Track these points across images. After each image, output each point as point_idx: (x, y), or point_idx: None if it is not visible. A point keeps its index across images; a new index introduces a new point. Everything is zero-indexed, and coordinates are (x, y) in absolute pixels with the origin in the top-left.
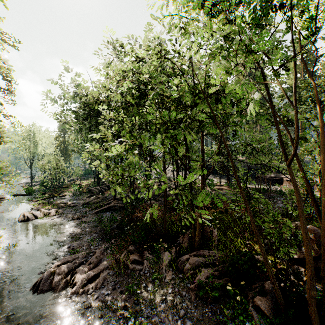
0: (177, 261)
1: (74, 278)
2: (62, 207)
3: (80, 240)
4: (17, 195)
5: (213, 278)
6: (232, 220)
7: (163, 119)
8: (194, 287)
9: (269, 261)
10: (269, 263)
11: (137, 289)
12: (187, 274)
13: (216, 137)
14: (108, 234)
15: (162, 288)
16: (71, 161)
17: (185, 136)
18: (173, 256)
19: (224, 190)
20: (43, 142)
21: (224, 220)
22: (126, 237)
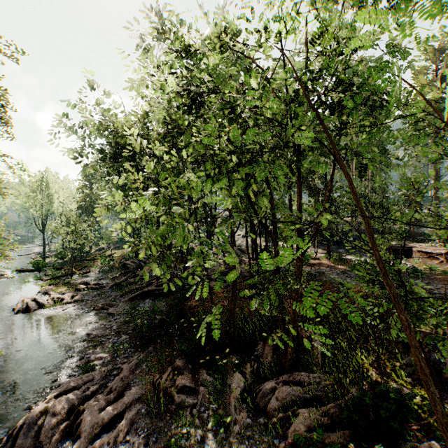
0: (256, 391)
1: (80, 421)
2: (82, 290)
3: (102, 347)
4: (21, 271)
5: (319, 427)
6: (342, 317)
7: (231, 148)
8: (286, 446)
9: (418, 398)
10: (418, 401)
11: (186, 446)
12: (272, 418)
13: (310, 187)
14: (146, 336)
15: (230, 444)
16: (100, 222)
17: (267, 182)
18: (248, 381)
19: (323, 265)
20: (61, 196)
21: (328, 317)
22: (172, 342)
